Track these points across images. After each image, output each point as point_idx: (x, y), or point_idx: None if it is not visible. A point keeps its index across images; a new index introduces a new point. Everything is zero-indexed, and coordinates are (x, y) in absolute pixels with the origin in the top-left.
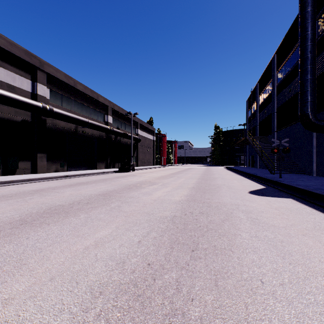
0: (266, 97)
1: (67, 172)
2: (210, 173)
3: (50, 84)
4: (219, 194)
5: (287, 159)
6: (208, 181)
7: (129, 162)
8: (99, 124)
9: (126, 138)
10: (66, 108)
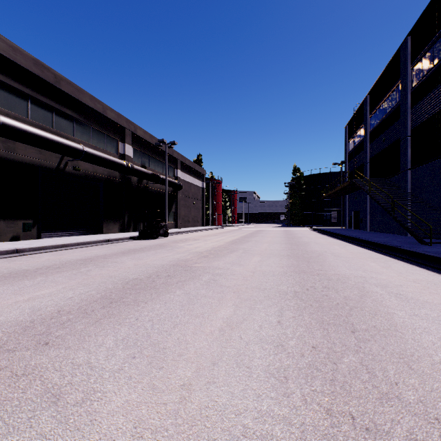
0: (385, 114)
1: (34, 241)
2: (299, 242)
3: (1, 73)
4: (421, 345)
5: (439, 217)
6: (314, 265)
7: (158, 221)
8: (105, 155)
9: (157, 182)
10: (38, 123)
